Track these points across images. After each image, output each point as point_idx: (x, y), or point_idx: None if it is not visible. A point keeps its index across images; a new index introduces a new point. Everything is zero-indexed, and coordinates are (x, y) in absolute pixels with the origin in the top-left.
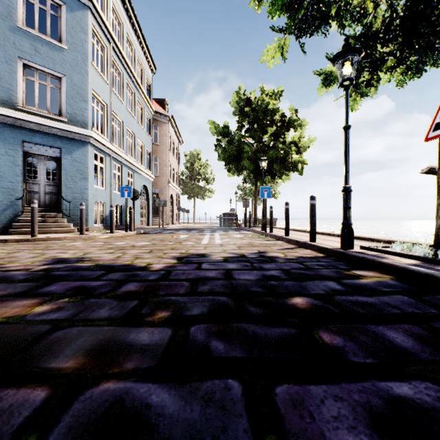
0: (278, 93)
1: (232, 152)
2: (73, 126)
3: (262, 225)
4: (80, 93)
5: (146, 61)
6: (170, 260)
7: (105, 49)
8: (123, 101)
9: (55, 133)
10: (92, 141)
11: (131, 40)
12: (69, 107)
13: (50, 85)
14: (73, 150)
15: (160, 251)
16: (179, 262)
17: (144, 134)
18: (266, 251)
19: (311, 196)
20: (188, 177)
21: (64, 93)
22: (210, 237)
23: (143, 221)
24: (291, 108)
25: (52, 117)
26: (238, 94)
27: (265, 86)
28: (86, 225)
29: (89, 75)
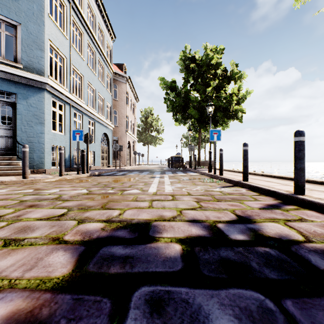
0: (219, 50)
1: (179, 102)
2: (27, 72)
3: (209, 167)
4: (35, 42)
5: (106, 29)
6: (62, 258)
7: (64, 7)
8: (83, 58)
9: (9, 78)
10: (48, 88)
11: (92, 7)
12: (24, 54)
13: (5, 32)
14: (28, 95)
15: (78, 215)
16: (72, 276)
17: (104, 90)
18: (249, 217)
19: (297, 131)
20: (143, 129)
21: (19, 40)
22: (159, 181)
23: (104, 163)
24: (232, 63)
25: (6, 63)
26: (184, 53)
27: (208, 44)
28: (42, 168)
29: (45, 26)
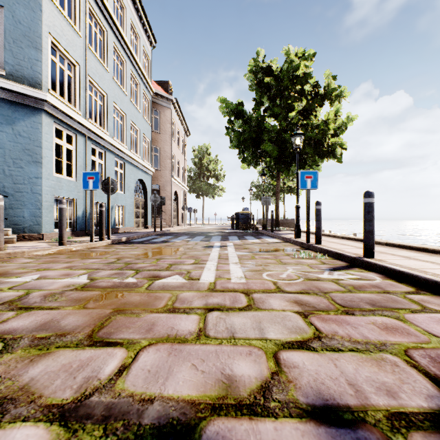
0: (308, 56)
1: (248, 134)
2: (13, 82)
3: (297, 230)
4: (27, 36)
5: (142, 29)
6: None
7: None
8: (107, 68)
9: None
10: (48, 108)
11: None
12: (8, 54)
13: None
14: (15, 119)
15: (9, 373)
16: None
17: (139, 117)
18: None
19: None
20: (196, 174)
21: (0, 32)
22: (220, 254)
23: (139, 223)
24: (328, 74)
25: None
26: (255, 62)
27: (291, 47)
28: (38, 231)
29: (42, 12)
